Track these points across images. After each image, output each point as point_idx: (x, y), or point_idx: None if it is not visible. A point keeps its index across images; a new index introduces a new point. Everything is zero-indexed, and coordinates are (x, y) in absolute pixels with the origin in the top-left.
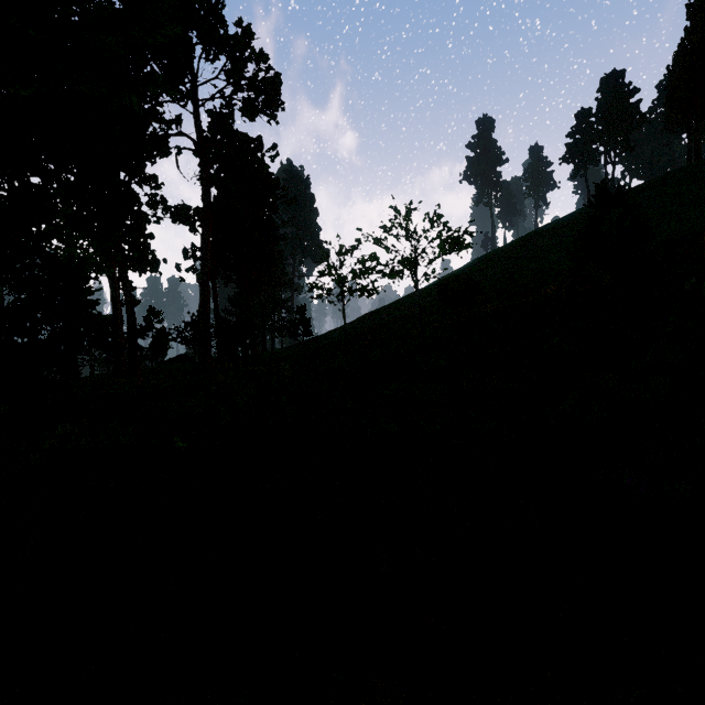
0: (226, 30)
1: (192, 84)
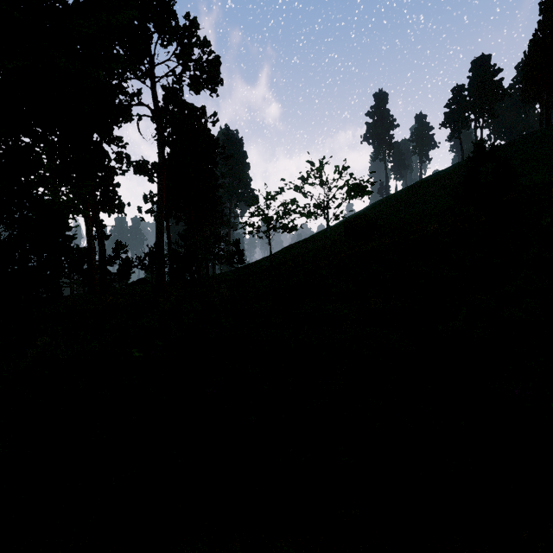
0: (177, 21)
1: (150, 64)
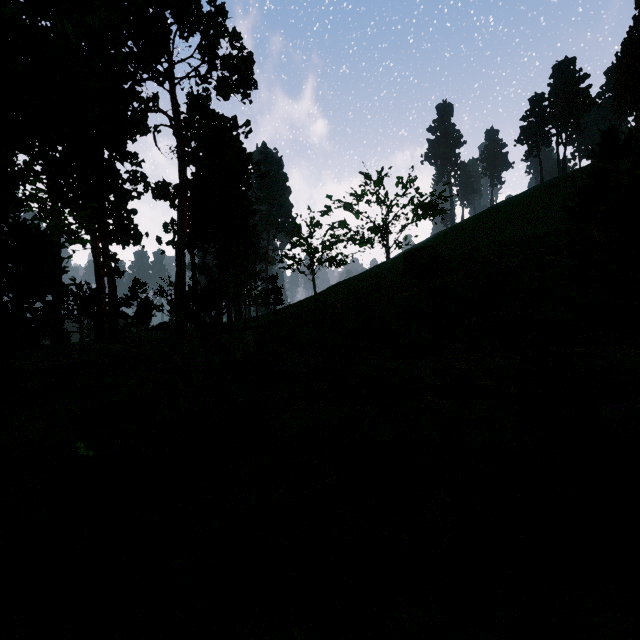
0: (199, 7)
1: (168, 62)
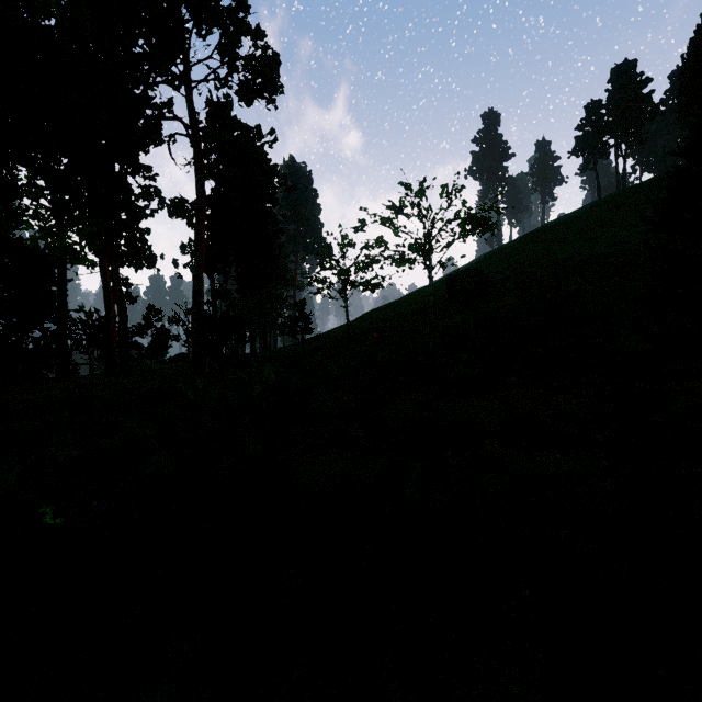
0: (218, 0)
1: (184, 64)
